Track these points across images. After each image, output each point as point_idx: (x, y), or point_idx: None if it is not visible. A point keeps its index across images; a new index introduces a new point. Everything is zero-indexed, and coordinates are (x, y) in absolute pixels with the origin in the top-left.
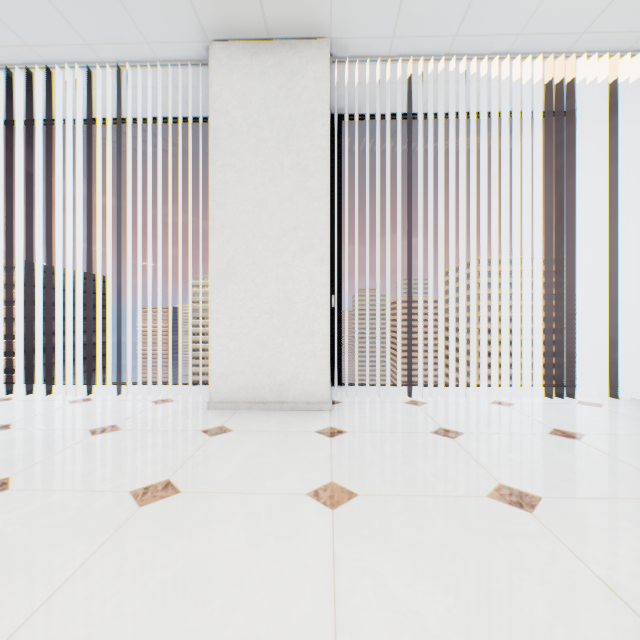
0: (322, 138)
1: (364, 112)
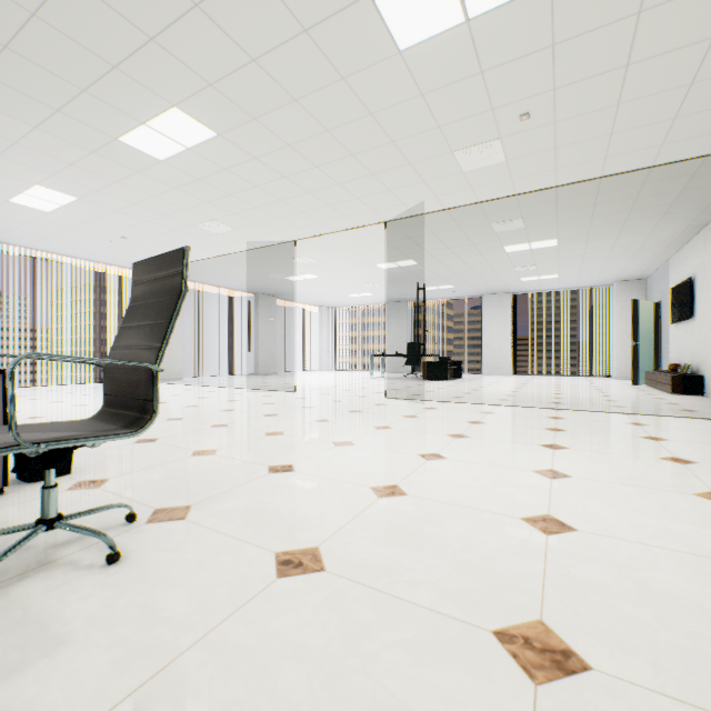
0: None
1: (2, 250)
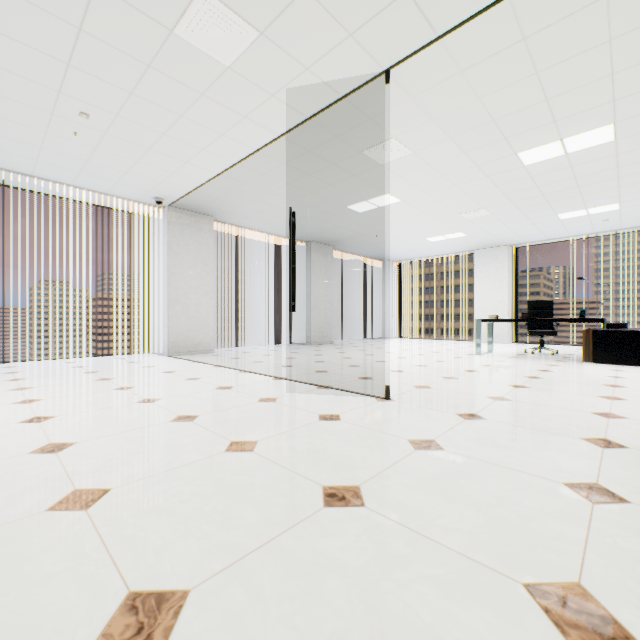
0: None
1: None
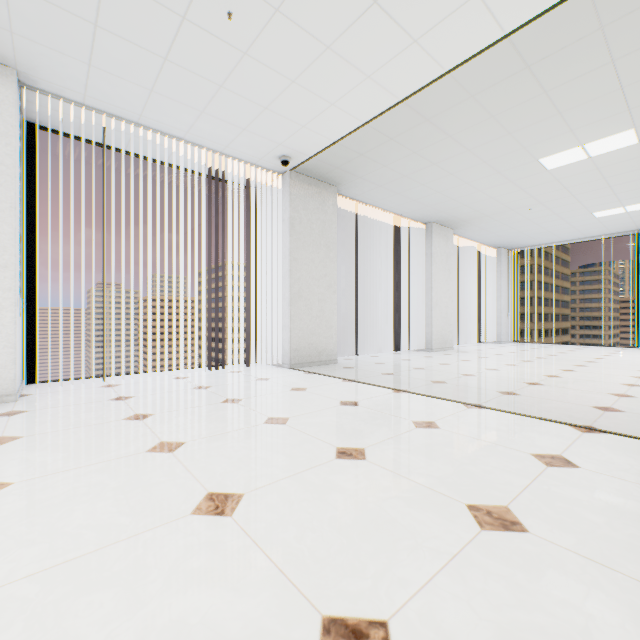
0: (6, 156)
1: (66, 131)
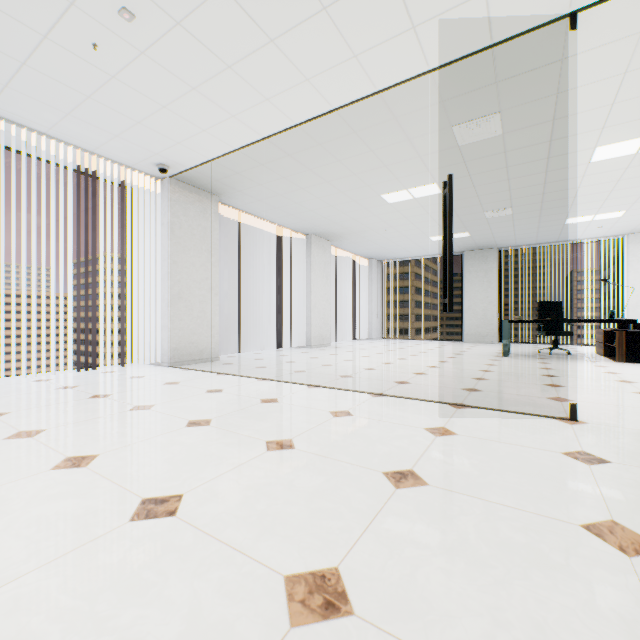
0: None
1: None
